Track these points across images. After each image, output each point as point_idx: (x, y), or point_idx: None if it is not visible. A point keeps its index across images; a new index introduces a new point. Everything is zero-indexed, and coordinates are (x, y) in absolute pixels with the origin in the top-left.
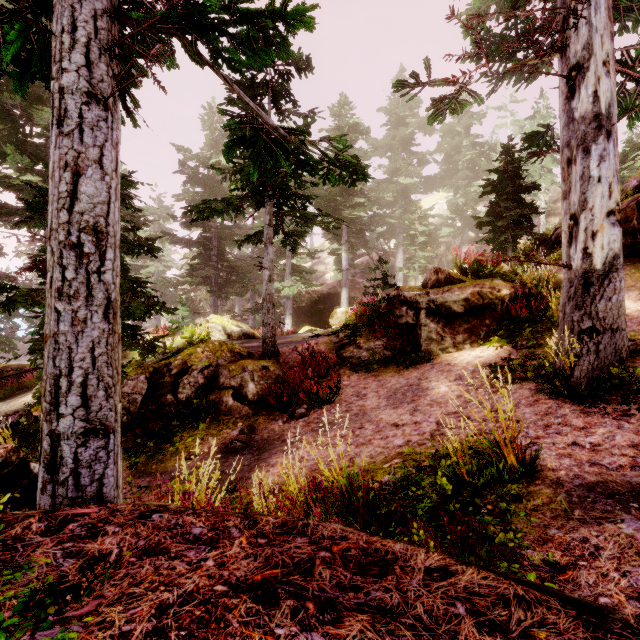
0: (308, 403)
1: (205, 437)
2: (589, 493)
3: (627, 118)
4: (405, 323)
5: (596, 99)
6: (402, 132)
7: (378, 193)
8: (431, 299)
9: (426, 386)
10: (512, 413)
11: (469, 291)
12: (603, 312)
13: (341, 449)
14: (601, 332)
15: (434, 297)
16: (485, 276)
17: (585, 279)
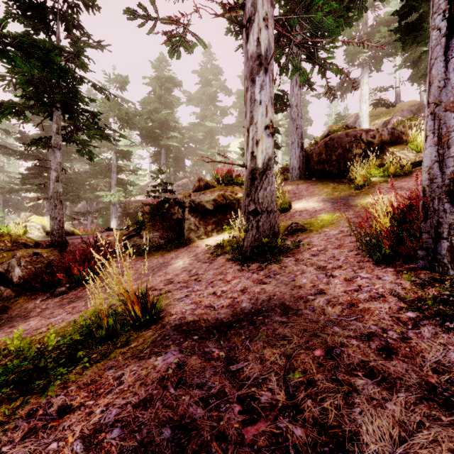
0: (71, 282)
1: None
2: (173, 332)
3: (299, 75)
4: (177, 218)
5: (259, 44)
6: (208, 90)
7: (193, 132)
8: (192, 200)
9: (172, 263)
10: (147, 270)
11: (216, 194)
12: (262, 198)
13: (57, 318)
14: (260, 213)
15: (194, 198)
16: (231, 184)
17: (252, 175)
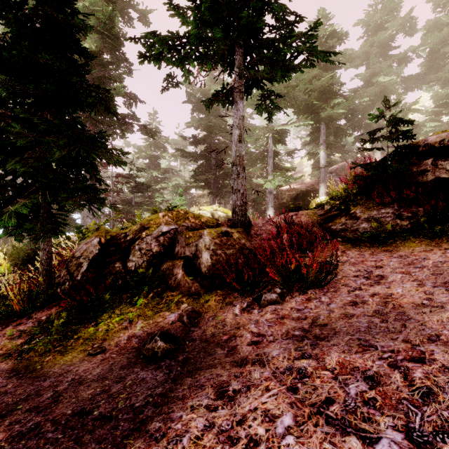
0: (282, 285)
1: (135, 320)
2: None
3: None
4: (432, 180)
5: None
6: (381, 35)
7: (354, 100)
8: None
9: None
10: None
11: None
12: None
13: None
14: None
15: None
16: None
17: None
